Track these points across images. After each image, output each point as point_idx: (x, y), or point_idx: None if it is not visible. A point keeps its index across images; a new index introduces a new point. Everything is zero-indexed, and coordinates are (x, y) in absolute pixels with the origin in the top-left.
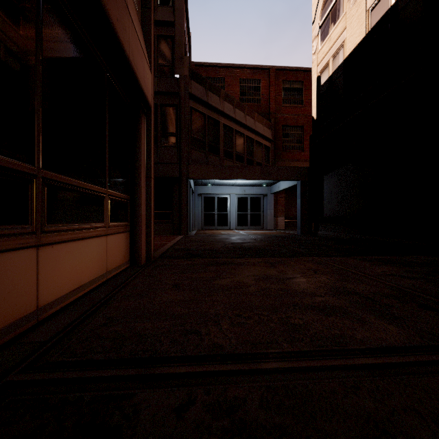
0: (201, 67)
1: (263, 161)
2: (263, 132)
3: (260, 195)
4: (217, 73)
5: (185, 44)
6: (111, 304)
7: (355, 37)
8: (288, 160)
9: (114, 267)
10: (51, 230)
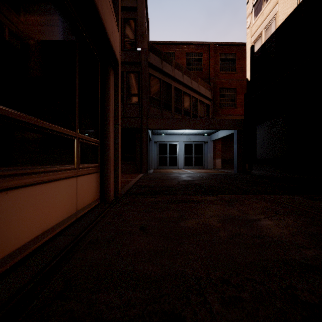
0: (156, 45)
1: (205, 116)
2: (205, 93)
3: (202, 142)
4: (168, 48)
5: (145, 25)
6: (74, 256)
7: (287, 9)
8: (224, 115)
9: (84, 205)
10: (4, 174)
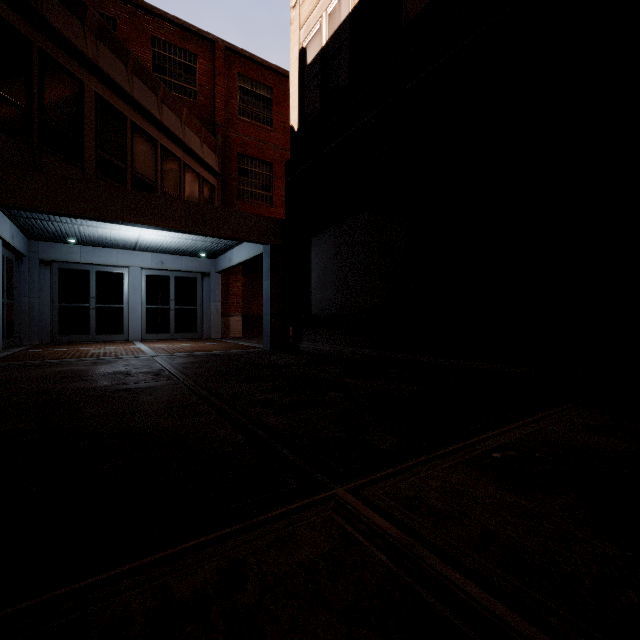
0: None
1: None
2: (201, 153)
3: (197, 273)
4: (96, 0)
5: None
6: None
7: None
8: None
9: None
10: None
